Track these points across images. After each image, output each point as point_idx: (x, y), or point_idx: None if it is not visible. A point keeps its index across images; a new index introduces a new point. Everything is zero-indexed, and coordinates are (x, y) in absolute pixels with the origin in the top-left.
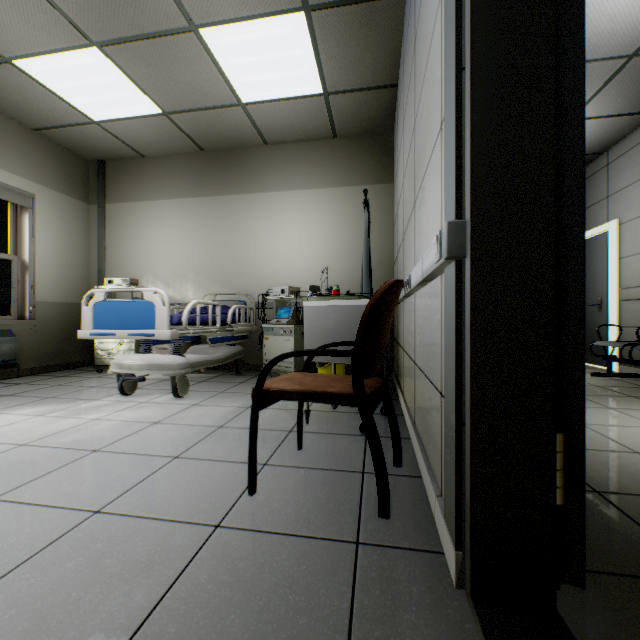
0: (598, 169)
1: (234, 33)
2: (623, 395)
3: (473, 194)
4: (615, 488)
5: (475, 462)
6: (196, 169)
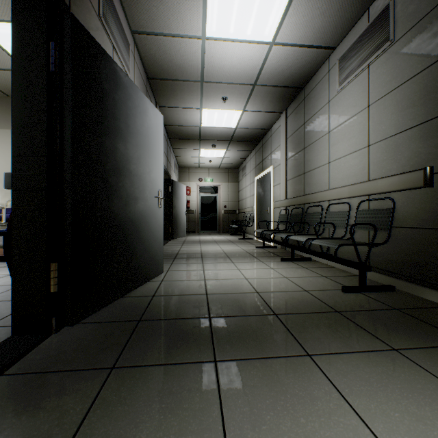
0: (269, 137)
1: (3, 28)
2: (251, 256)
3: (13, 162)
4: (165, 294)
5: (14, 277)
6: (3, 108)
